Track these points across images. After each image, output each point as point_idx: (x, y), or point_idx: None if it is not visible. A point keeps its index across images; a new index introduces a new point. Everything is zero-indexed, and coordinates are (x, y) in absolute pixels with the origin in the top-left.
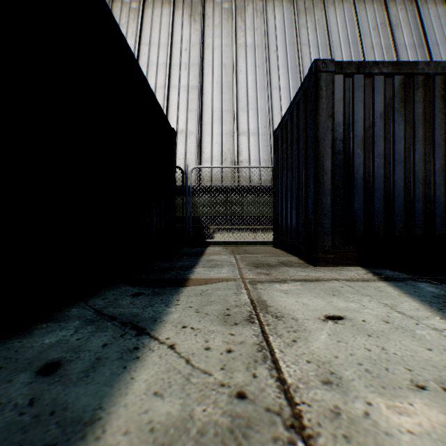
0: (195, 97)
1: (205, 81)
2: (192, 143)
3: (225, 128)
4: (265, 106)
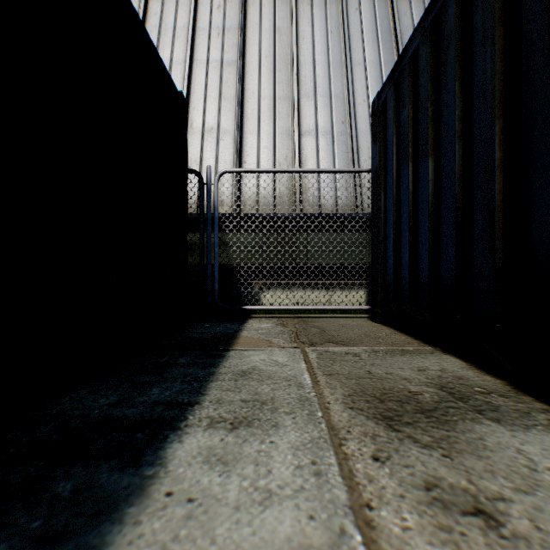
0: (232, 78)
1: (249, 54)
2: (227, 148)
3: (279, 125)
4: (342, 91)
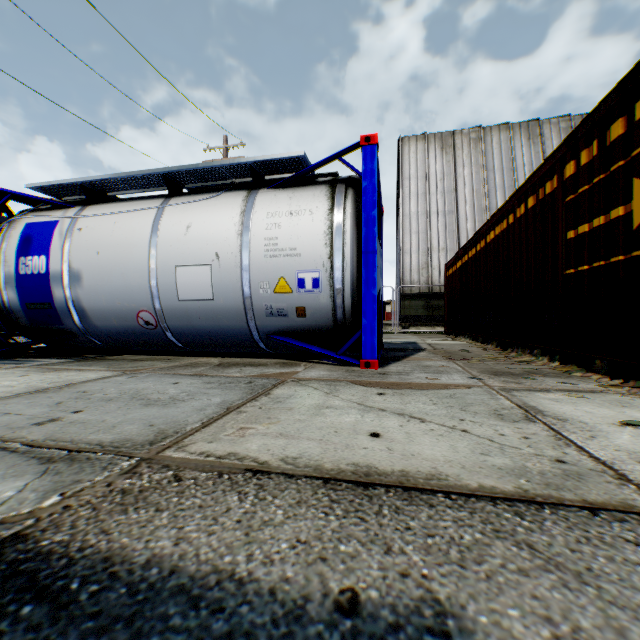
0: None
1: None
2: None
3: None
4: None
